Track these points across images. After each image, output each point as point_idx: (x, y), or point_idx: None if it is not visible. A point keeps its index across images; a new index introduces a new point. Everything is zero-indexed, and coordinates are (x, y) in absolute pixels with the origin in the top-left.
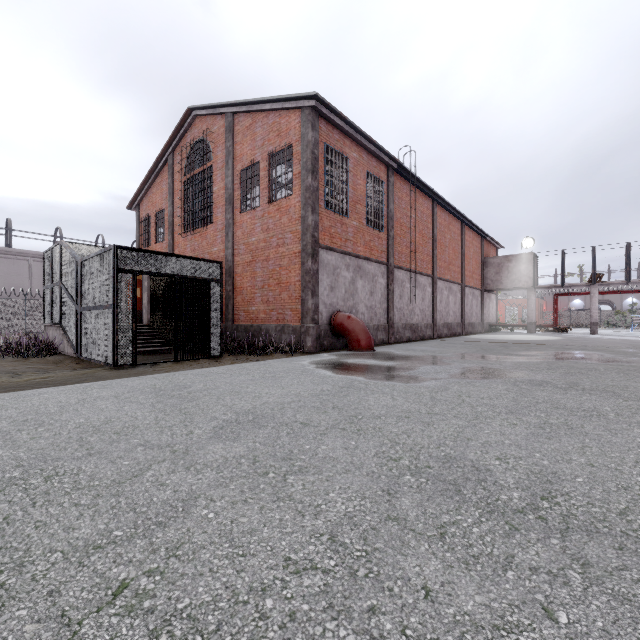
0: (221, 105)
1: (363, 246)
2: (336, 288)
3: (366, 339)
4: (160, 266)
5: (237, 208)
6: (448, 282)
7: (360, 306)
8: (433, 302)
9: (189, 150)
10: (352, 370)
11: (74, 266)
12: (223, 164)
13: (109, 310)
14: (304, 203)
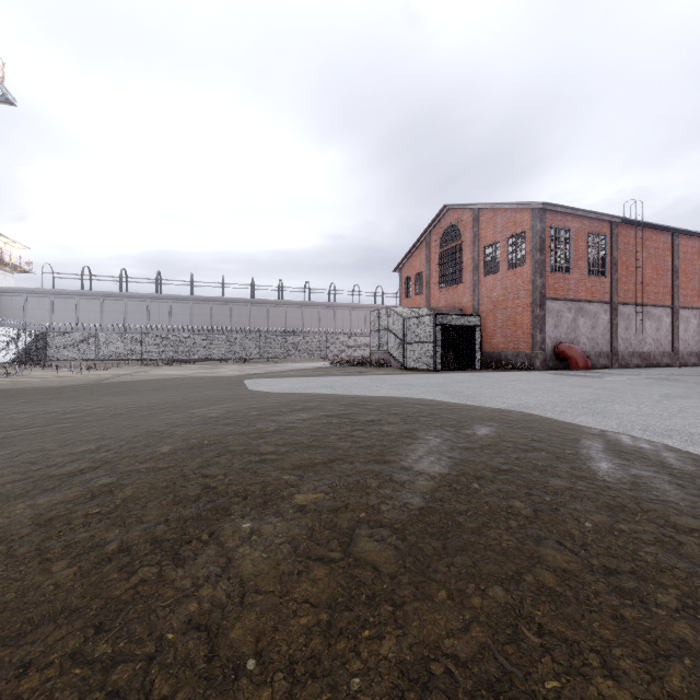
0: (470, 205)
1: (584, 292)
2: (559, 326)
3: (583, 362)
4: (452, 321)
5: (482, 273)
6: (699, 310)
7: (581, 338)
8: (673, 331)
9: (443, 232)
10: (565, 375)
11: (400, 321)
12: (470, 242)
13: (430, 344)
14: (534, 271)
